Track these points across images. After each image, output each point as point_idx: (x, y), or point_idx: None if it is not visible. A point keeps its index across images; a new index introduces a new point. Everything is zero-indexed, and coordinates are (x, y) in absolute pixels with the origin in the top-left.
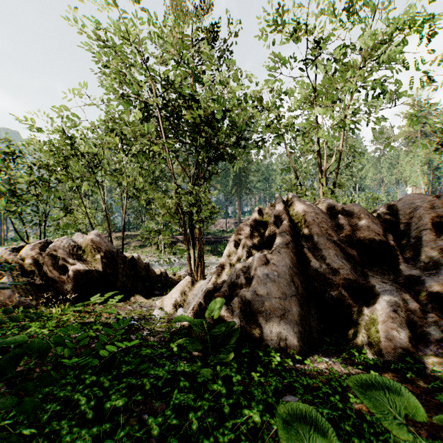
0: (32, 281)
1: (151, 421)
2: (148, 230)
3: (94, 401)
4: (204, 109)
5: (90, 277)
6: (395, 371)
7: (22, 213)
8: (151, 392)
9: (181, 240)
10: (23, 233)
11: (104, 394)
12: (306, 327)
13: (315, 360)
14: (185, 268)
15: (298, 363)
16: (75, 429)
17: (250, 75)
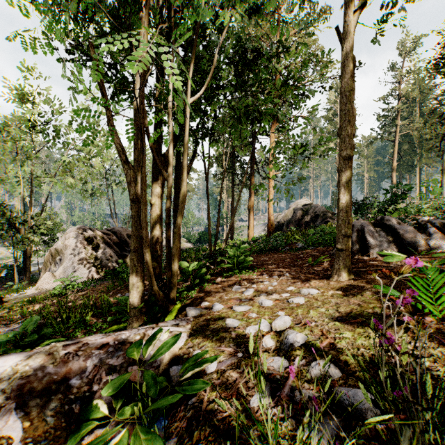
0: None
1: None
2: None
3: None
4: None
5: None
6: None
7: None
8: None
9: None
10: None
11: None
12: None
13: None
14: None
15: None
16: None
17: None
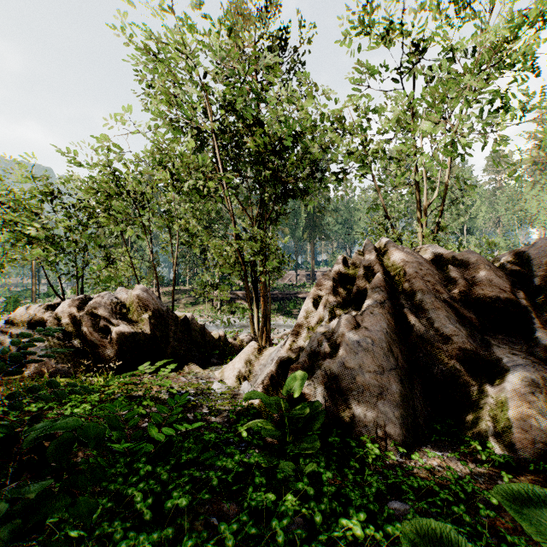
0: (69, 344)
1: (223, 529)
2: (203, 284)
3: (152, 498)
4: (271, 134)
5: (136, 341)
6: (534, 473)
7: (57, 264)
8: (220, 489)
9: (240, 296)
10: (56, 287)
11: (162, 489)
12: (410, 410)
13: (423, 454)
14: (247, 331)
15: (402, 458)
16: (132, 534)
17: (328, 90)
